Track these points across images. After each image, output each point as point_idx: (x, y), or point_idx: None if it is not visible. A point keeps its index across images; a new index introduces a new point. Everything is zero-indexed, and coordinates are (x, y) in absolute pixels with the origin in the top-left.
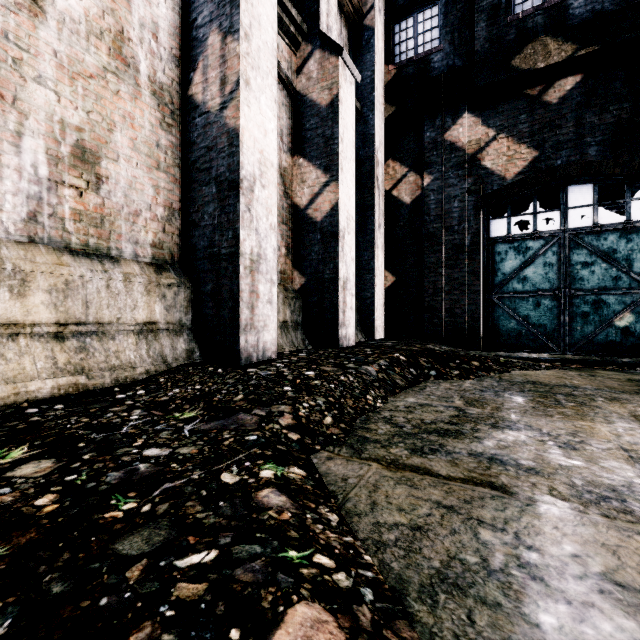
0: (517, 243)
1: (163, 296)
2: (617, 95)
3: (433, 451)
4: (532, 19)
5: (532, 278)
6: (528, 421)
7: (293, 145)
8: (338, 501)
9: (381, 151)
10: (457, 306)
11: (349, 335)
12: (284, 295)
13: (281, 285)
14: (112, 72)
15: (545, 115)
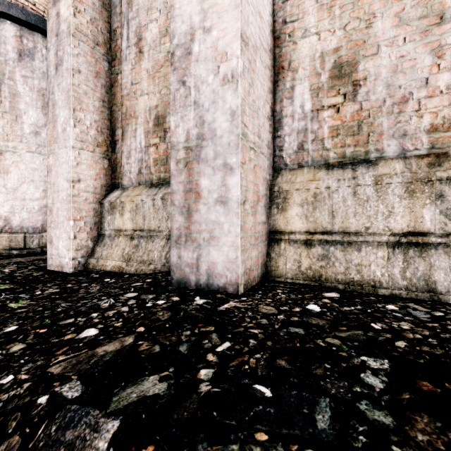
0: None
1: None
2: None
3: None
4: None
5: None
6: None
7: None
8: None
9: None
10: None
11: None
12: (410, 177)
13: (427, 157)
14: None
15: None
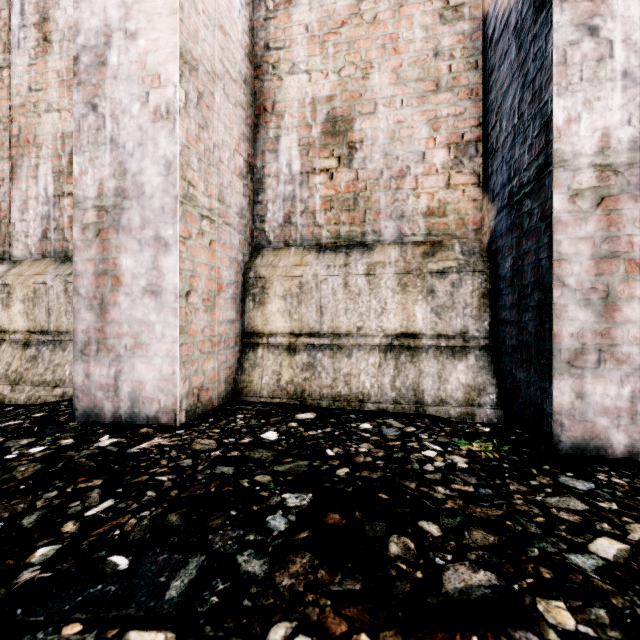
0: None
1: None
2: None
3: None
4: None
5: None
6: None
7: None
8: None
9: None
10: None
11: None
12: (403, 268)
13: (424, 244)
14: None
15: None
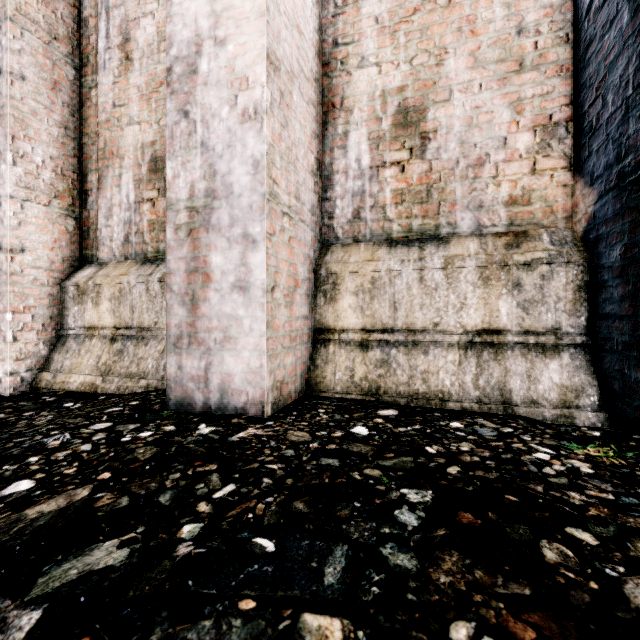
0: None
1: None
2: None
3: None
4: None
5: None
6: None
7: None
8: None
9: None
10: None
11: None
12: (485, 260)
13: (505, 235)
14: None
15: None
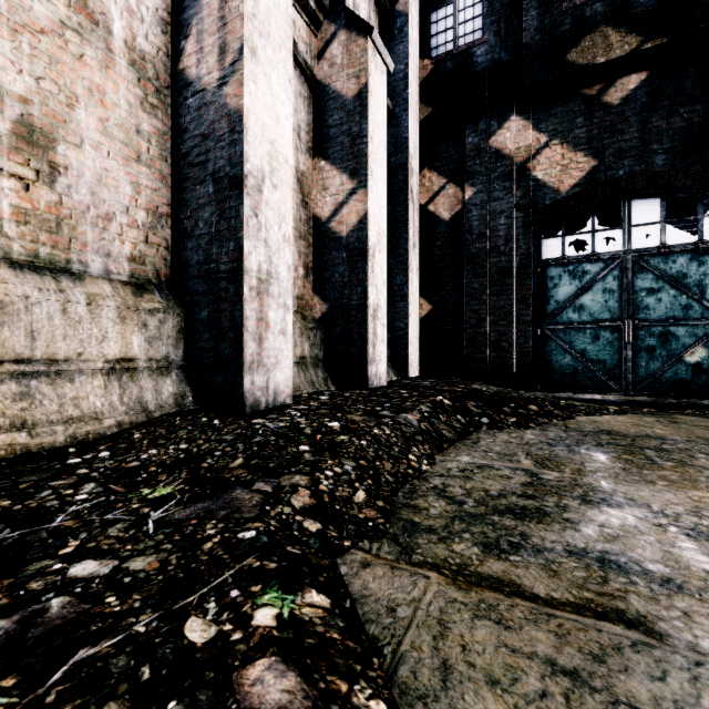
0: (572, 266)
1: (144, 325)
2: (688, 95)
3: (515, 547)
4: (590, 7)
5: (590, 307)
6: (627, 491)
7: (313, 145)
8: (385, 662)
9: (416, 158)
10: (504, 339)
11: (380, 373)
12: (302, 325)
13: (298, 313)
14: (73, 29)
15: (605, 118)
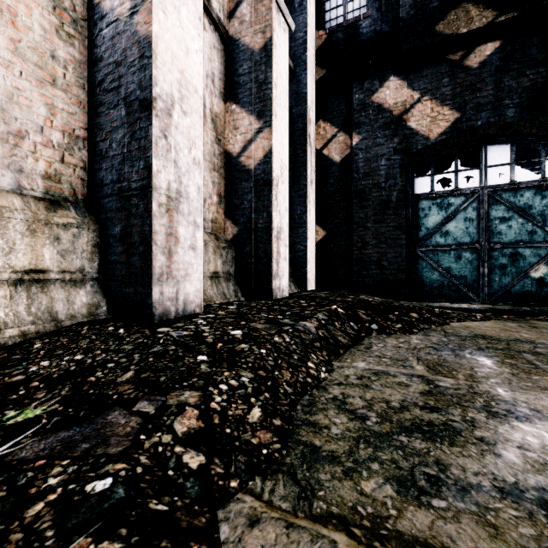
0: (440, 199)
1: (56, 238)
2: (533, 60)
3: (434, 484)
4: None
5: (454, 232)
6: (527, 400)
7: (225, 91)
8: None
9: (313, 110)
10: (384, 259)
11: (283, 286)
12: (215, 244)
13: (212, 234)
14: None
15: (466, 79)
